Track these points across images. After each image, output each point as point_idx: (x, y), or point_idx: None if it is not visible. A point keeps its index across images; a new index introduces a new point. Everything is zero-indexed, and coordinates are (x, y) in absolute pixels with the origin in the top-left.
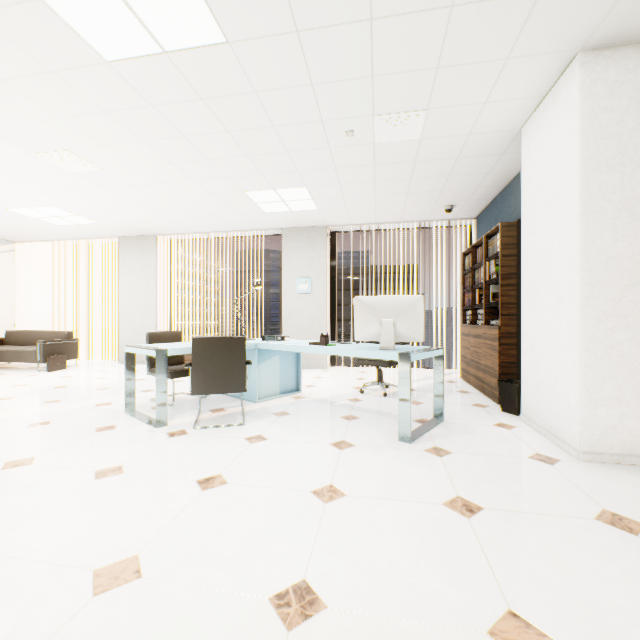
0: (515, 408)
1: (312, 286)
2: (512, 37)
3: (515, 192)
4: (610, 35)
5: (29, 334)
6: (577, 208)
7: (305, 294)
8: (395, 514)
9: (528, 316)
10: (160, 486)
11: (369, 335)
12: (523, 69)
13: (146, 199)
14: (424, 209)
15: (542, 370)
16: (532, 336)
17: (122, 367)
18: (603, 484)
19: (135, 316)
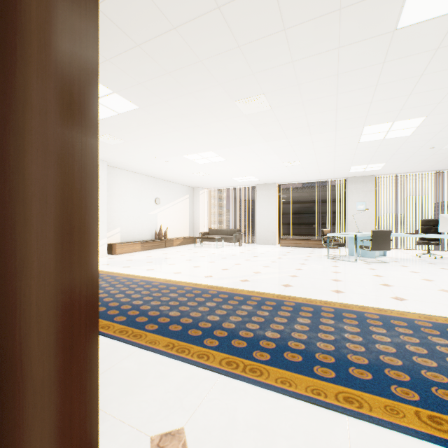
0: None
1: (366, 206)
2: None
3: None
4: None
5: (220, 230)
6: None
7: (361, 210)
8: None
9: None
10: (398, 272)
11: (446, 230)
12: None
13: (299, 171)
14: (443, 166)
15: None
16: None
17: (264, 246)
18: None
19: (264, 222)
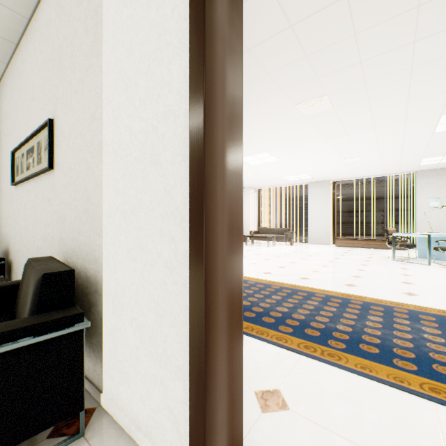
0: None
1: (440, 203)
2: None
3: None
4: None
5: (270, 229)
6: None
7: (435, 208)
8: None
9: None
10: None
11: None
12: None
13: (357, 167)
14: None
15: None
16: None
17: (317, 245)
18: None
19: (317, 221)
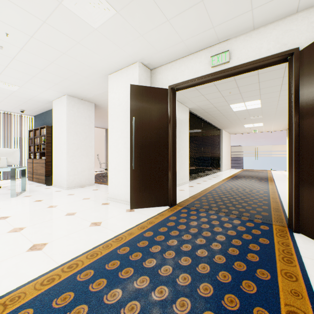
0: (51, 184)
1: None
2: (50, 86)
3: (51, 114)
4: (72, 95)
5: None
6: (66, 131)
7: None
8: (20, 206)
9: (55, 156)
10: None
11: None
12: (53, 92)
13: None
14: (9, 108)
15: (59, 170)
16: (56, 161)
17: None
18: (70, 191)
19: None
